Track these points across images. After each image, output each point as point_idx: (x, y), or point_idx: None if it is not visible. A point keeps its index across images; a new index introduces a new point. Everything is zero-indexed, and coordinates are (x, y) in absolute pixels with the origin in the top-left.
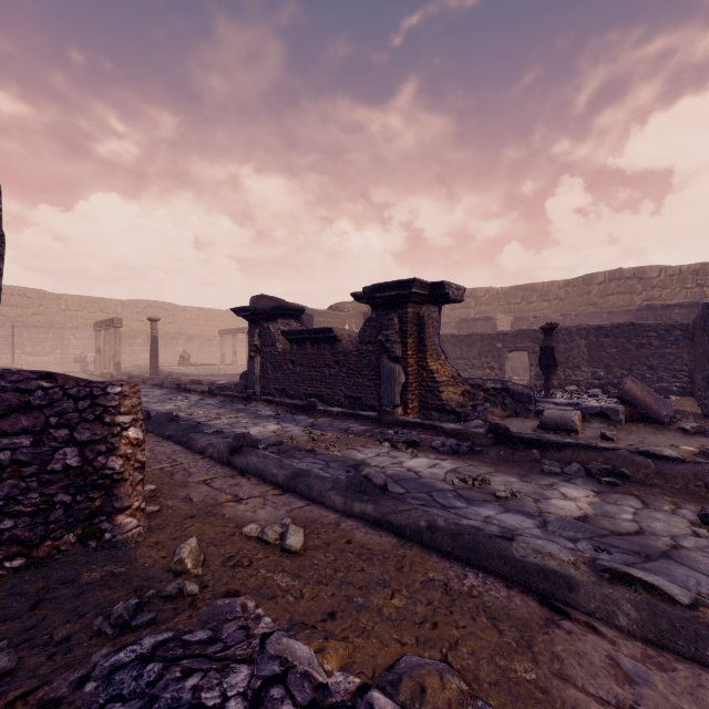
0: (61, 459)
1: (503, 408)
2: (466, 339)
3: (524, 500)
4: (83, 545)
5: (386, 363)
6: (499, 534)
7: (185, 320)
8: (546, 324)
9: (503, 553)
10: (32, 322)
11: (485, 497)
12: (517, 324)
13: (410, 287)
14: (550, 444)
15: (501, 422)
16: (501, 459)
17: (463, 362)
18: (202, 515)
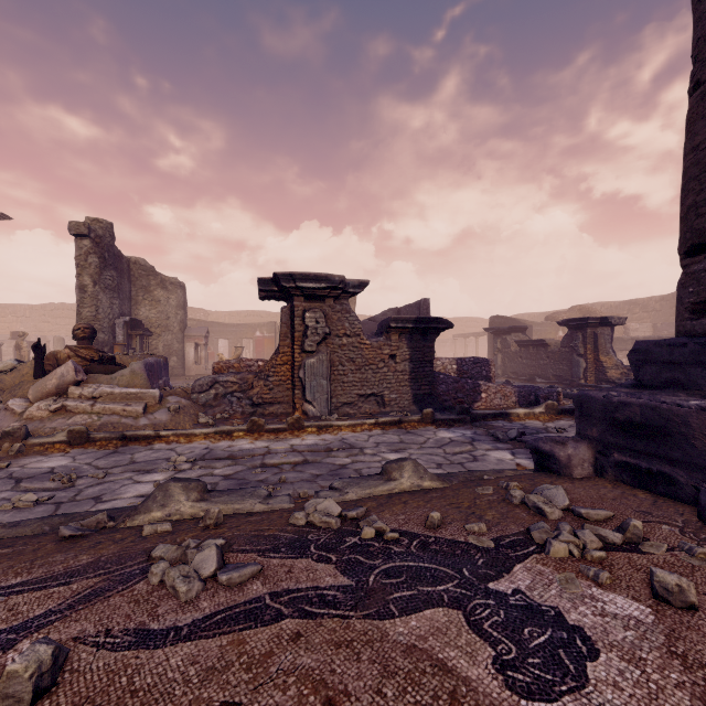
0: (483, 373)
1: None
2: None
3: None
4: None
5: (574, 358)
6: None
7: None
8: None
9: None
10: None
11: None
12: None
13: (586, 320)
14: None
15: None
16: None
17: None
18: None
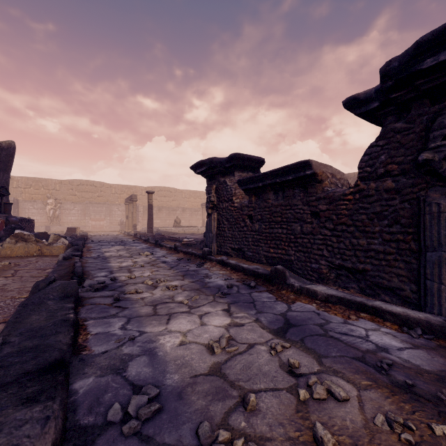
0: None
1: None
2: None
3: None
4: None
5: (442, 208)
6: None
7: (182, 198)
8: None
9: None
10: (97, 201)
11: None
12: None
13: None
14: None
15: None
16: None
17: None
18: None
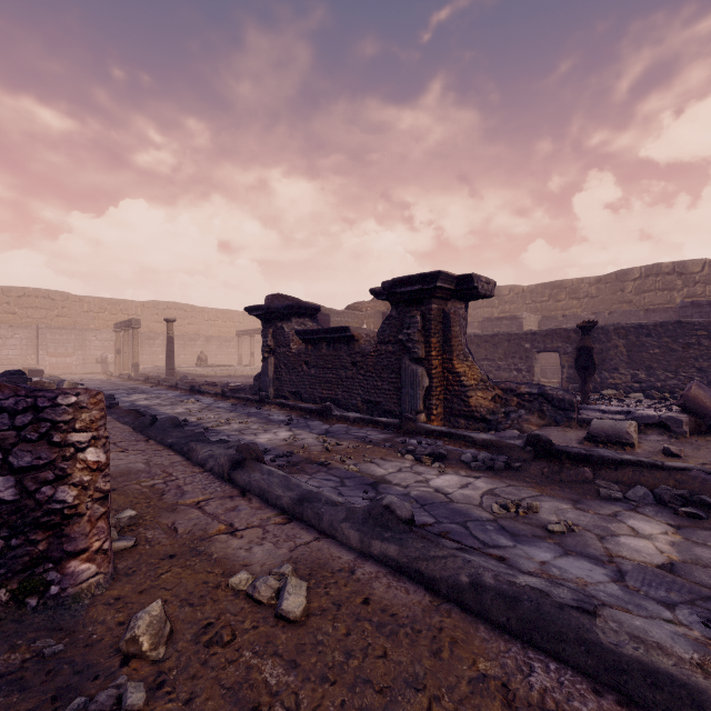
0: None
1: (540, 415)
2: (491, 339)
3: (585, 537)
4: (18, 604)
5: (407, 365)
6: (573, 603)
7: (204, 321)
8: (583, 322)
9: (584, 635)
10: (56, 324)
11: (535, 532)
12: (545, 323)
13: (434, 281)
14: (603, 461)
15: (542, 433)
16: (545, 478)
17: (488, 364)
18: (184, 554)
